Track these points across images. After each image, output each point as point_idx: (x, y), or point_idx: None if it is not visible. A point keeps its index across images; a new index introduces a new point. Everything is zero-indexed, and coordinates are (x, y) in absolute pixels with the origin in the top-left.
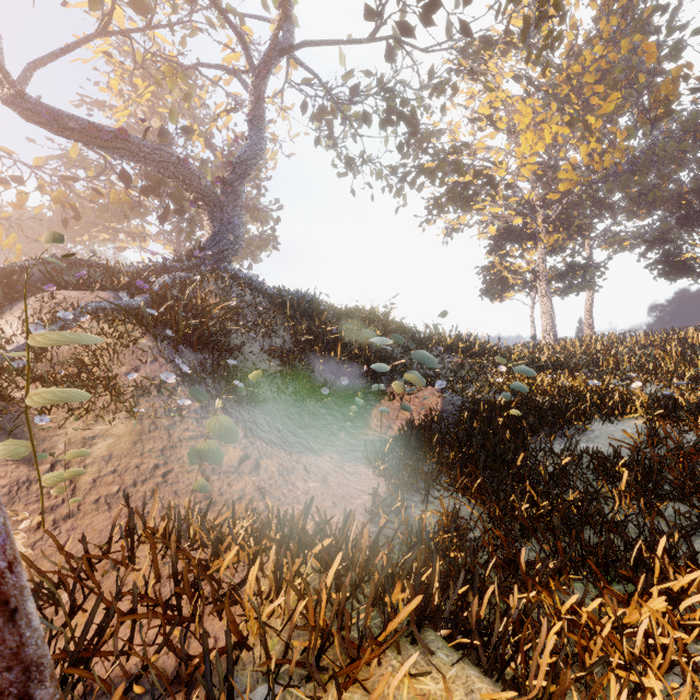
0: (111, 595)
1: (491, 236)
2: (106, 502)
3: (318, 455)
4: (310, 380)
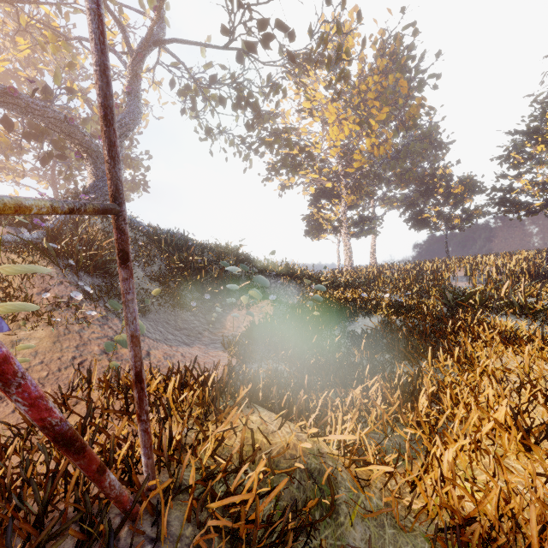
0: (100, 398)
1: (312, 194)
2: (40, 383)
3: (190, 347)
4: (182, 296)
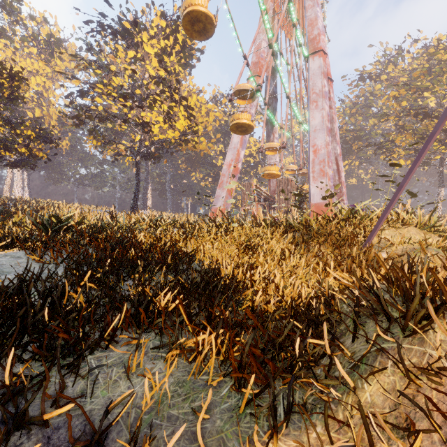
0: None
1: None
2: None
3: None
4: None
